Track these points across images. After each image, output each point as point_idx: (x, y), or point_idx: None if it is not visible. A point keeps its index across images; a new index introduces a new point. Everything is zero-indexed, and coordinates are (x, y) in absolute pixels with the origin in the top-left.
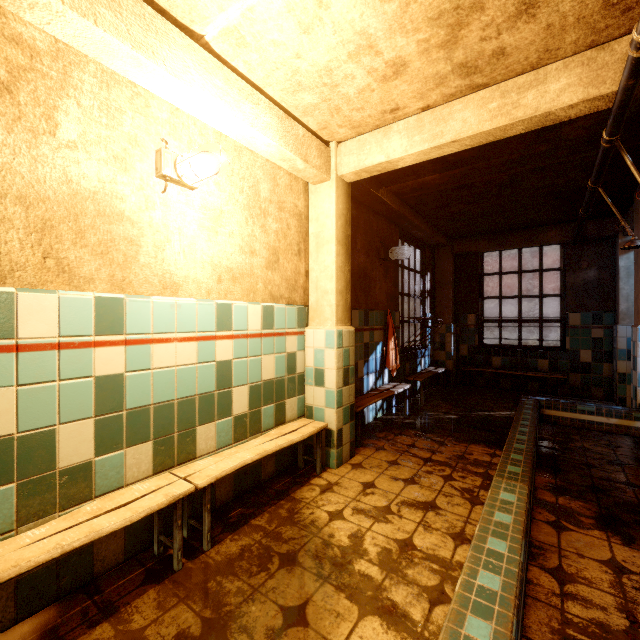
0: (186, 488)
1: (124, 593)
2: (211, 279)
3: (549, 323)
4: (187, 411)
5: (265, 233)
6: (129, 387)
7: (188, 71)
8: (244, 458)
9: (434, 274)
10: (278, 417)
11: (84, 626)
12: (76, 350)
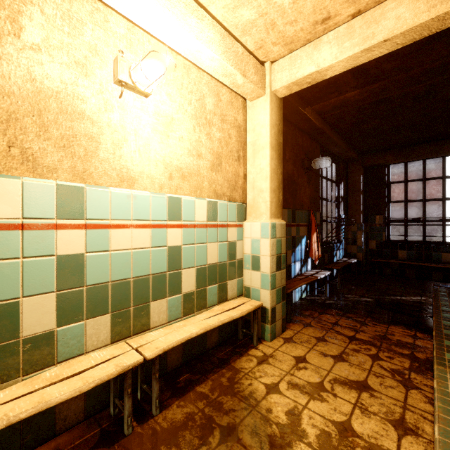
0: (135, 359)
1: None
2: (163, 176)
3: (436, 226)
4: (142, 288)
5: (210, 140)
6: (89, 266)
7: None
8: (190, 332)
9: (346, 184)
10: (221, 295)
11: None
12: (39, 231)
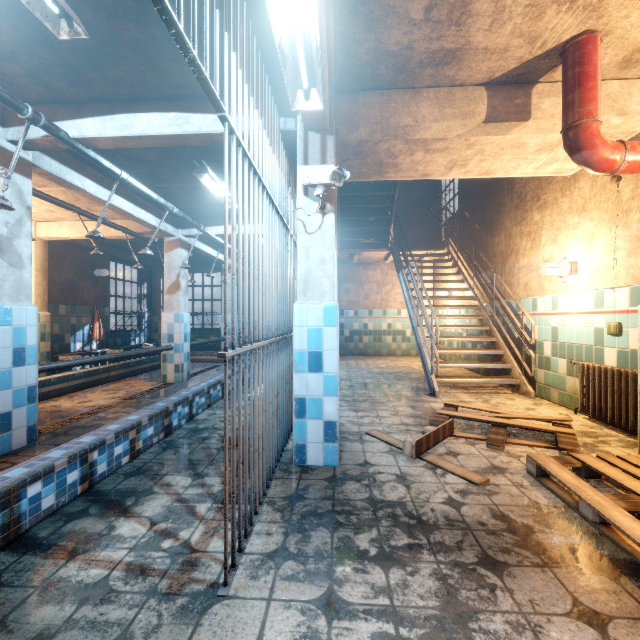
0: None
1: None
2: None
3: None
4: None
5: None
6: None
7: None
8: None
9: (153, 284)
10: None
11: None
12: None
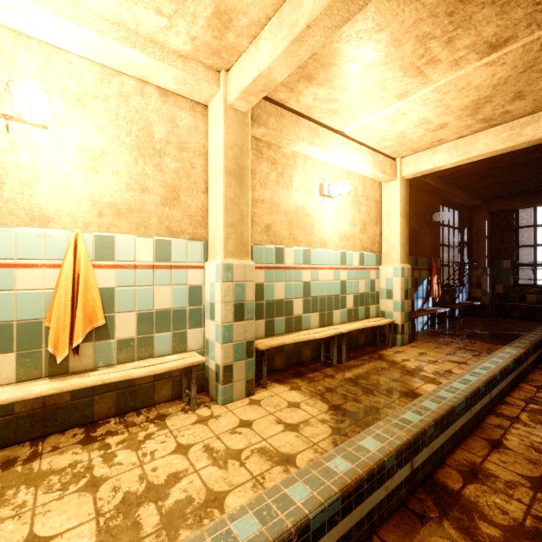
0: (338, 331)
1: (317, 367)
2: (338, 240)
3: None
4: (330, 302)
5: (360, 214)
6: (312, 287)
7: (338, 149)
8: (357, 326)
9: (471, 229)
10: (366, 314)
11: (309, 372)
12: (298, 270)
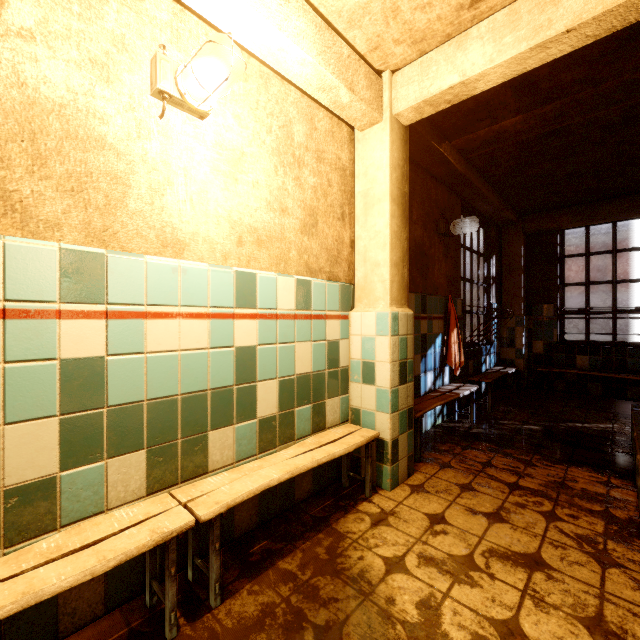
0: (183, 521)
1: None
2: (228, 240)
3: (626, 322)
4: (195, 411)
5: (300, 188)
6: (112, 376)
7: None
8: (268, 477)
9: (500, 258)
10: (316, 421)
11: None
12: (31, 321)
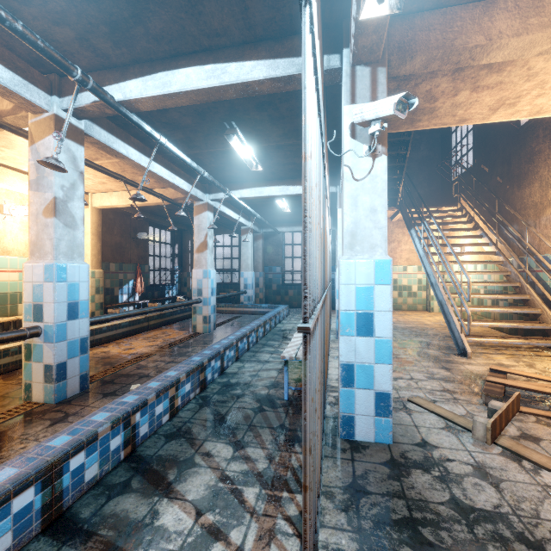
0: (15, 318)
1: None
2: (25, 249)
3: None
4: (14, 298)
5: None
6: None
7: (16, 182)
8: None
9: (183, 245)
10: None
11: None
12: None
